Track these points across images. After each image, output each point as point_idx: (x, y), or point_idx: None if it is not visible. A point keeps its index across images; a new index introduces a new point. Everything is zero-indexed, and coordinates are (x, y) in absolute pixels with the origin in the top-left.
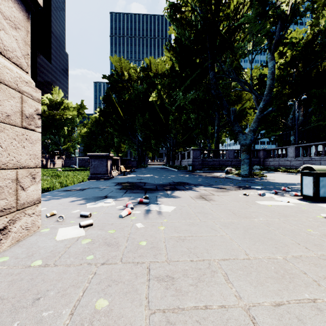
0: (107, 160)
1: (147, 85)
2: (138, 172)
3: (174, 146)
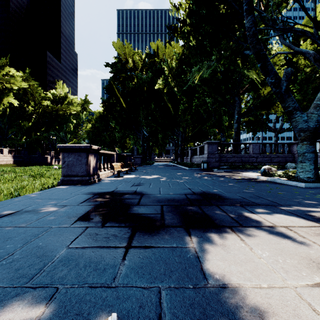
0: (87, 155)
1: (153, 73)
2: (140, 171)
3: (184, 141)
